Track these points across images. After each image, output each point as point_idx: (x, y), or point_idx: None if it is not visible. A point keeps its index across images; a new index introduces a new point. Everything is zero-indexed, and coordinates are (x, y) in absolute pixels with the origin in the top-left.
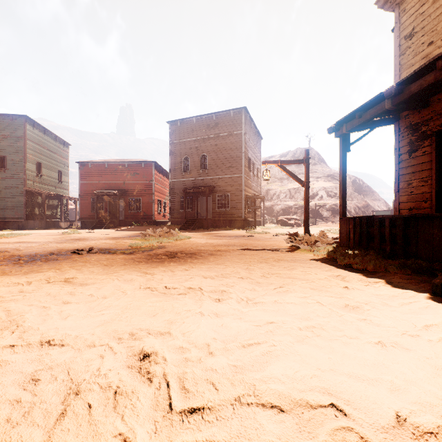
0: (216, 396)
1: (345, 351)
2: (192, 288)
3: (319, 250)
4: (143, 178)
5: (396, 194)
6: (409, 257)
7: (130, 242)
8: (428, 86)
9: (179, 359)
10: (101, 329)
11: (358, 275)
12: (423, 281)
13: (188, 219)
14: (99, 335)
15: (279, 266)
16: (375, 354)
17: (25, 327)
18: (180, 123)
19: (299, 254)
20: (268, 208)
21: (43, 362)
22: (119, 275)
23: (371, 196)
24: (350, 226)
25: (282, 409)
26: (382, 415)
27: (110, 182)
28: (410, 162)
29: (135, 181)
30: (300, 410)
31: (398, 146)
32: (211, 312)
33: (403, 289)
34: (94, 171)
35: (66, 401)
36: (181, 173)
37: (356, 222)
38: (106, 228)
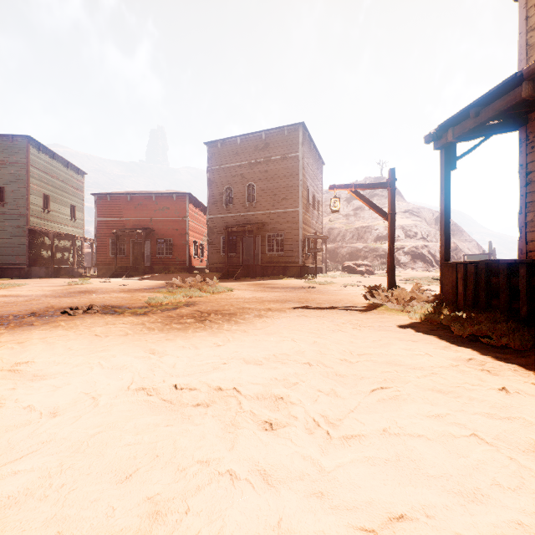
0: None
1: None
2: (222, 389)
3: (414, 310)
4: (174, 214)
5: (522, 229)
6: None
7: (151, 295)
8: None
9: None
10: None
11: (502, 357)
12: None
13: (231, 265)
14: None
15: (363, 338)
16: None
17: None
18: (221, 144)
19: (387, 316)
20: (331, 251)
21: None
22: (107, 357)
23: (460, 236)
24: (458, 275)
25: None
26: None
27: (134, 219)
28: None
29: (165, 218)
30: None
31: (524, 161)
32: (254, 467)
33: None
34: (114, 205)
35: None
36: (223, 207)
37: (469, 270)
38: (128, 277)
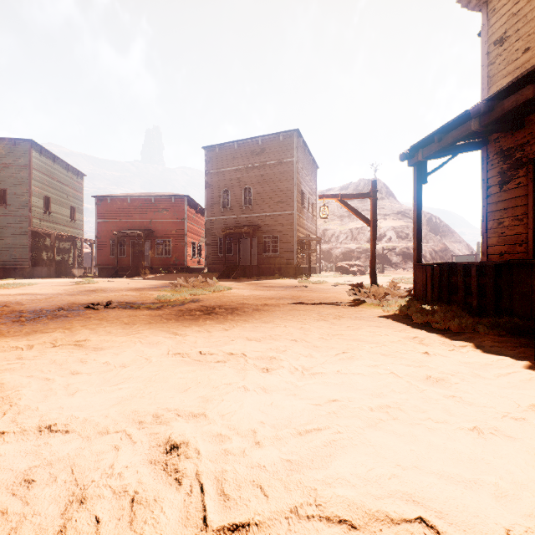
0: (265, 507)
1: (431, 440)
2: (233, 354)
3: (389, 304)
4: (173, 216)
5: (484, 235)
6: (502, 313)
7: (158, 293)
8: (526, 102)
9: (217, 451)
10: (118, 409)
11: (440, 336)
12: (521, 345)
13: (229, 265)
14: (115, 417)
15: (341, 324)
16: (470, 445)
17: (20, 407)
18: (218, 149)
19: (365, 309)
20: (326, 252)
21: (41, 456)
22: (142, 337)
23: (451, 237)
24: (427, 274)
25: (353, 525)
26: (488, 534)
27: (134, 221)
28: (501, 196)
29: (164, 220)
30: (378, 526)
31: (486, 177)
32: (258, 386)
33: (498, 354)
34: (115, 207)
35: (67, 513)
36: (220, 209)
37: (435, 270)
38: (129, 277)
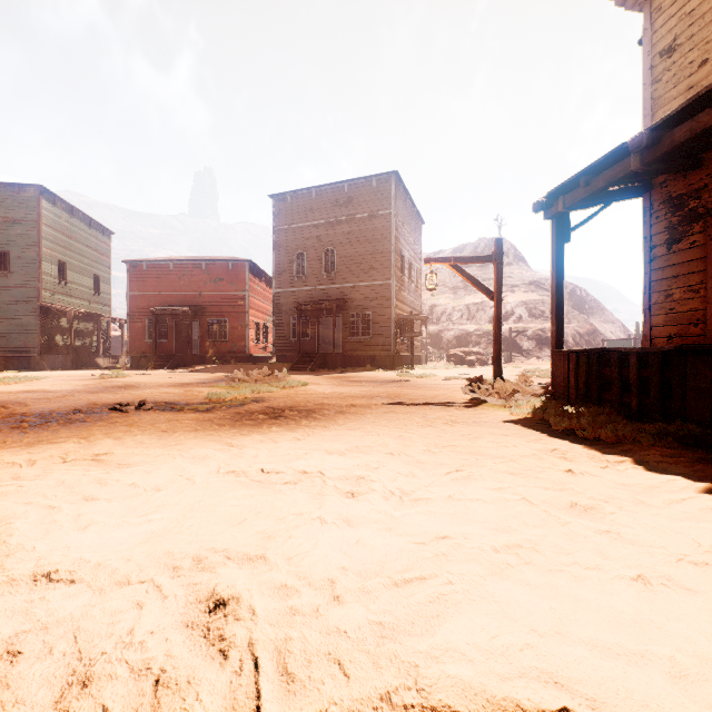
0: (345, 692)
1: (579, 594)
2: (307, 472)
3: (519, 405)
4: (230, 287)
5: (646, 312)
6: (671, 417)
7: (209, 391)
8: (704, 131)
9: (280, 610)
10: (145, 549)
11: (588, 448)
12: (699, 460)
13: (304, 353)
14: (140, 561)
15: (453, 432)
16: (634, 601)
17: (10, 546)
18: (291, 197)
19: (486, 412)
20: (434, 335)
21: (33, 617)
22: (184, 449)
23: (601, 316)
24: (570, 365)
25: None
26: None
27: (178, 294)
28: (670, 260)
29: (218, 292)
30: None
31: (649, 234)
32: (339, 517)
33: (667, 473)
34: (152, 276)
35: (63, 700)
36: (293, 278)
37: (581, 359)
38: (171, 369)
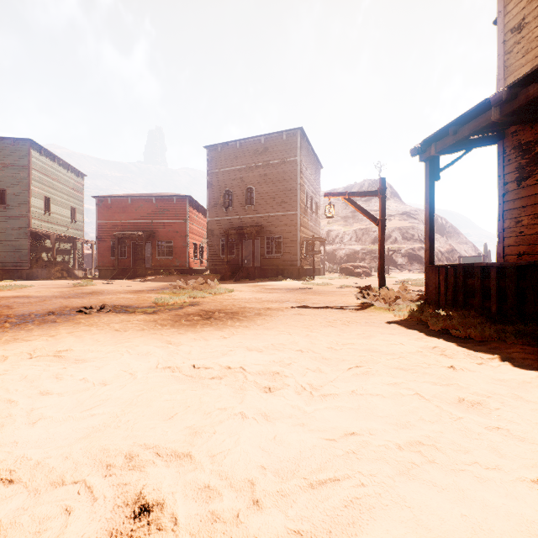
0: None
1: (486, 498)
2: (231, 367)
3: (400, 308)
4: (175, 216)
5: (500, 235)
6: (525, 319)
7: (156, 296)
8: None
9: (202, 515)
10: (83, 445)
11: (462, 346)
12: None
13: (231, 267)
14: (77, 458)
15: (350, 331)
16: None
17: None
18: (221, 148)
19: (374, 314)
20: (330, 253)
21: None
22: (131, 346)
23: (457, 238)
24: (440, 276)
25: None
26: None
27: (135, 221)
28: (519, 193)
29: (165, 221)
30: None
31: (502, 173)
32: (258, 412)
33: (534, 369)
34: (115, 208)
35: None
36: (222, 209)
37: (449, 272)
38: (129, 279)
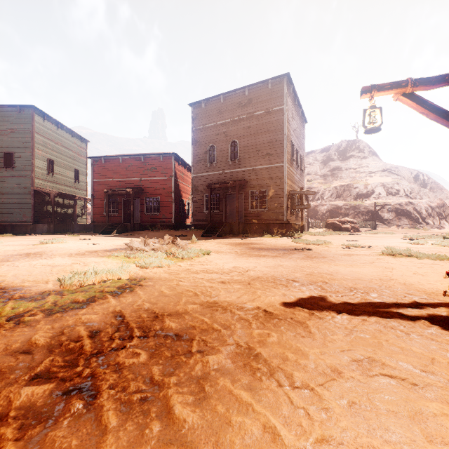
0: None
1: None
2: None
3: None
4: (161, 174)
5: None
6: None
7: (97, 263)
8: None
9: None
10: None
11: None
12: None
13: (214, 222)
14: None
15: None
16: None
17: None
18: (205, 104)
19: None
20: (311, 209)
21: None
22: None
23: (440, 194)
24: None
25: None
26: None
27: (125, 179)
28: None
29: (153, 178)
30: None
31: None
32: None
33: None
34: (108, 167)
35: None
36: (206, 165)
37: None
38: (117, 234)
